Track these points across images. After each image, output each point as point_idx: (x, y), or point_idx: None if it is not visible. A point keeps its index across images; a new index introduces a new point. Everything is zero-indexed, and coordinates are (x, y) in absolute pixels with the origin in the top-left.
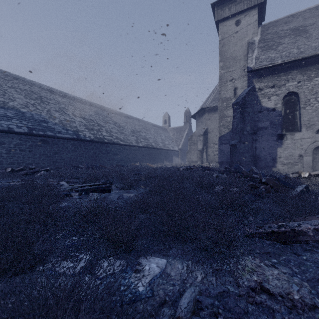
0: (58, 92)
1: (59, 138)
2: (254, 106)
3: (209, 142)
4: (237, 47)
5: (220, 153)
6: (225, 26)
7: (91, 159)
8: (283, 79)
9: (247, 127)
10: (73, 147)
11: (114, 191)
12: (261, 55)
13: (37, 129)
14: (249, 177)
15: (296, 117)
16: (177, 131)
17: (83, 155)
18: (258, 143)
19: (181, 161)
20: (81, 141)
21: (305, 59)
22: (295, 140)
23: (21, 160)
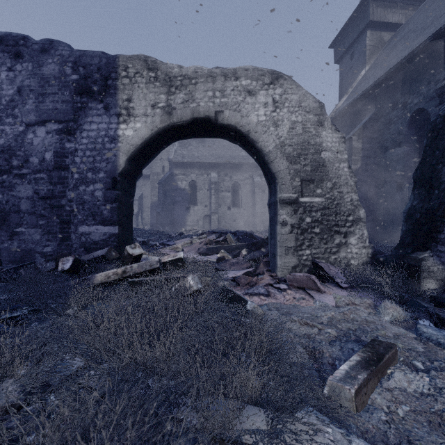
0: None
1: None
2: (173, 186)
3: (144, 207)
4: None
5: (152, 218)
6: None
7: None
8: (189, 171)
9: (168, 200)
10: None
11: None
12: (178, 150)
13: None
14: None
15: (196, 196)
16: None
17: None
18: (175, 212)
19: None
20: None
21: (199, 162)
22: (195, 211)
23: None
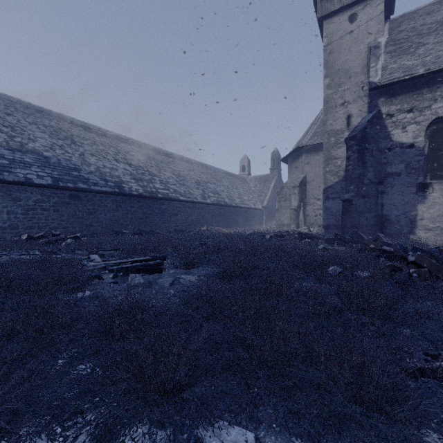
0: (96, 130)
1: (95, 192)
2: (380, 142)
3: (307, 197)
4: (351, 54)
5: (326, 213)
6: (333, 24)
7: (139, 222)
8: (428, 97)
9: (369, 173)
10: (114, 205)
11: (167, 271)
12: (390, 64)
13: (64, 180)
14: (378, 250)
15: None
16: (261, 181)
17: (128, 216)
18: (387, 198)
19: (266, 224)
20: (125, 196)
21: None
22: None
23: (43, 223)
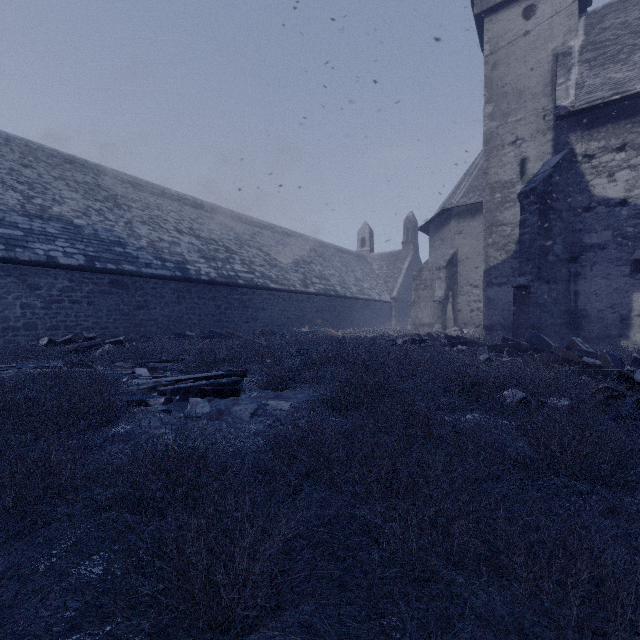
0: (149, 187)
1: (147, 276)
2: (573, 197)
3: (459, 283)
4: (526, 66)
5: (487, 307)
6: (499, 23)
7: (211, 320)
8: None
9: (556, 245)
10: (174, 296)
11: (248, 394)
12: (589, 78)
13: (103, 259)
14: (575, 363)
15: None
16: (388, 261)
17: (195, 312)
18: (584, 283)
19: (397, 324)
20: (191, 282)
21: None
22: None
23: (73, 321)
